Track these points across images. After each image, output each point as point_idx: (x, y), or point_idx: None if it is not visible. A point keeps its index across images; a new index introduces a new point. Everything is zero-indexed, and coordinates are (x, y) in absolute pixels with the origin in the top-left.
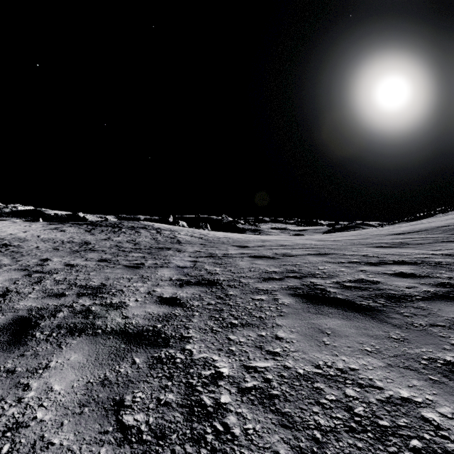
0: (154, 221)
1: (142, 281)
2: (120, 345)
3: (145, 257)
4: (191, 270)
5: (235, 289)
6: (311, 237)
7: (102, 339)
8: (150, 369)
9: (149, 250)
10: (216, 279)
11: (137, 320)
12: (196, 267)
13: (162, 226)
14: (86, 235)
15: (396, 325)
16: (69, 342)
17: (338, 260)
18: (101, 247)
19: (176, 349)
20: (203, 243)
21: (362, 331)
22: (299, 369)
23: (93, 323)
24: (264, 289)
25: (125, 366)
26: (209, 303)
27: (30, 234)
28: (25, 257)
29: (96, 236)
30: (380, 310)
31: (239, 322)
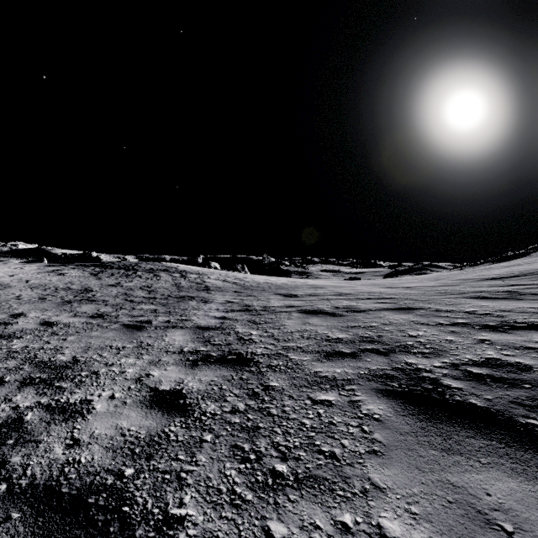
0: (179, 262)
1: (136, 355)
2: None
3: (157, 310)
4: (215, 334)
5: (281, 374)
6: (375, 283)
7: None
8: None
9: (165, 300)
10: (251, 353)
11: (92, 454)
12: (223, 329)
13: (188, 268)
14: (91, 279)
15: None
16: None
17: (433, 320)
18: (103, 295)
19: None
20: (238, 290)
21: None
22: None
23: (4, 459)
24: (329, 377)
25: None
26: (234, 408)
27: (17, 278)
28: None
29: (103, 281)
30: None
31: (290, 470)
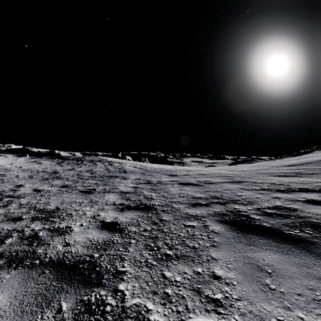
0: (107, 156)
1: (90, 206)
2: (51, 281)
3: (98, 183)
4: (131, 195)
5: (168, 214)
6: (222, 168)
7: (36, 273)
8: None
9: (101, 178)
10: (152, 204)
11: (77, 249)
12: (136, 193)
13: (113, 160)
14: (57, 166)
15: None
16: (2, 276)
17: (251, 187)
18: (65, 175)
19: (108, 289)
20: (143, 172)
21: (305, 270)
22: None
23: (34, 251)
24: (194, 215)
25: (48, 316)
26: (145, 229)
27: (14, 165)
28: (5, 183)
29: (64, 167)
30: (312, 242)
31: (173, 253)
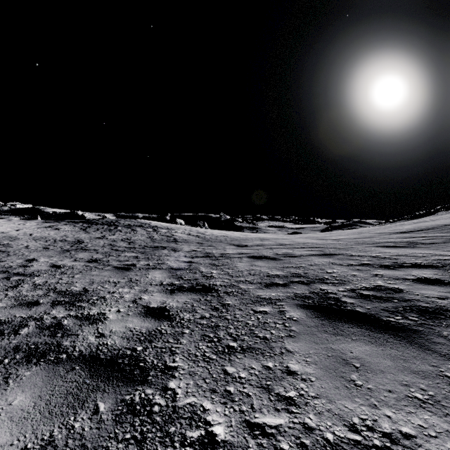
0: (151, 219)
1: (129, 286)
2: (84, 379)
3: (138, 257)
4: (185, 273)
5: (234, 297)
6: (311, 236)
7: (64, 369)
8: (115, 425)
9: (143, 249)
10: (212, 284)
11: (114, 340)
12: (190, 269)
13: (159, 224)
14: (81, 233)
15: (444, 354)
16: (20, 373)
17: (346, 262)
18: (93, 246)
19: (156, 388)
20: (200, 242)
21: (401, 364)
22: (326, 433)
23: (59, 343)
24: (267, 298)
25: (83, 417)
26: (203, 316)
27: (22, 232)
28: (11, 257)
29: (91, 234)
30: (416, 330)
31: (238, 345)
